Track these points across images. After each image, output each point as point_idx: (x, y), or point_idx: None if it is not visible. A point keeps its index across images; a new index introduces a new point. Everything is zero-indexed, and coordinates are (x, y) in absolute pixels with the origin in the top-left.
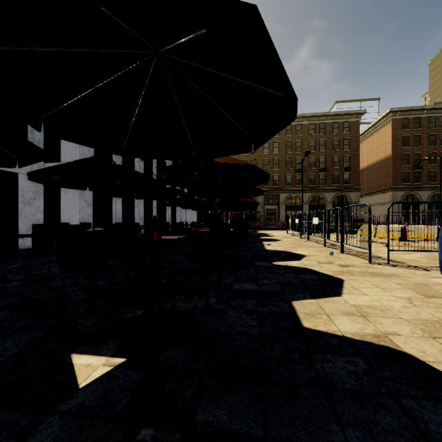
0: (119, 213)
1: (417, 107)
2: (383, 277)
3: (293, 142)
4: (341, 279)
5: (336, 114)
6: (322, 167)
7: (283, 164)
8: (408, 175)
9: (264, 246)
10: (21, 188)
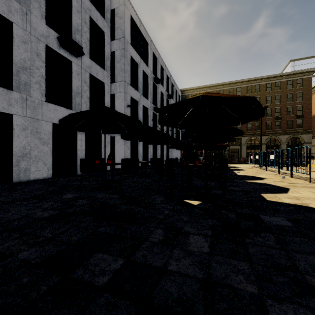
0: (141, 153)
1: None
2: None
3: None
4: (288, 188)
5: (290, 74)
6: (277, 116)
7: None
8: None
9: (235, 173)
10: (102, 141)
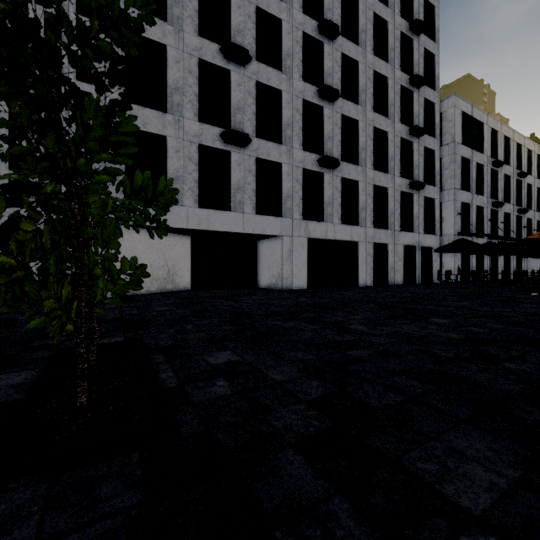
0: (473, 264)
1: None
2: None
3: None
4: None
5: None
6: None
7: None
8: None
9: None
10: (433, 254)
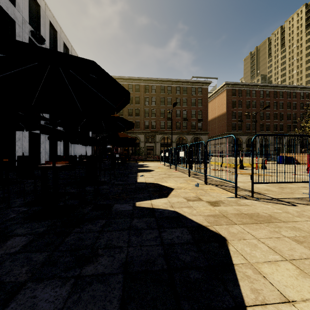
0: None
1: (240, 83)
2: (268, 225)
3: (166, 98)
4: (222, 236)
5: (193, 82)
6: (184, 117)
7: (158, 113)
8: (235, 126)
9: (137, 177)
10: None
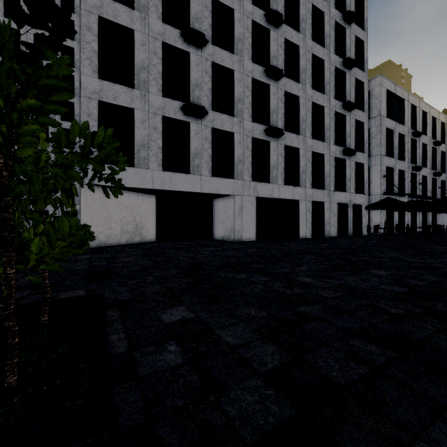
0: (396, 219)
1: None
2: None
3: None
4: None
5: None
6: None
7: None
8: None
9: None
10: (362, 211)
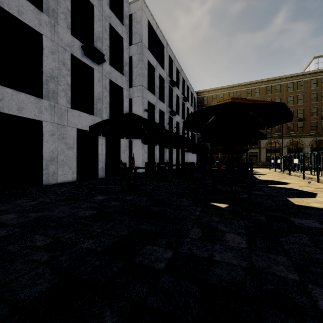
0: (157, 157)
1: None
2: None
3: (273, 99)
4: (315, 193)
5: (314, 72)
6: (300, 117)
7: None
8: None
9: (256, 177)
10: (121, 145)
